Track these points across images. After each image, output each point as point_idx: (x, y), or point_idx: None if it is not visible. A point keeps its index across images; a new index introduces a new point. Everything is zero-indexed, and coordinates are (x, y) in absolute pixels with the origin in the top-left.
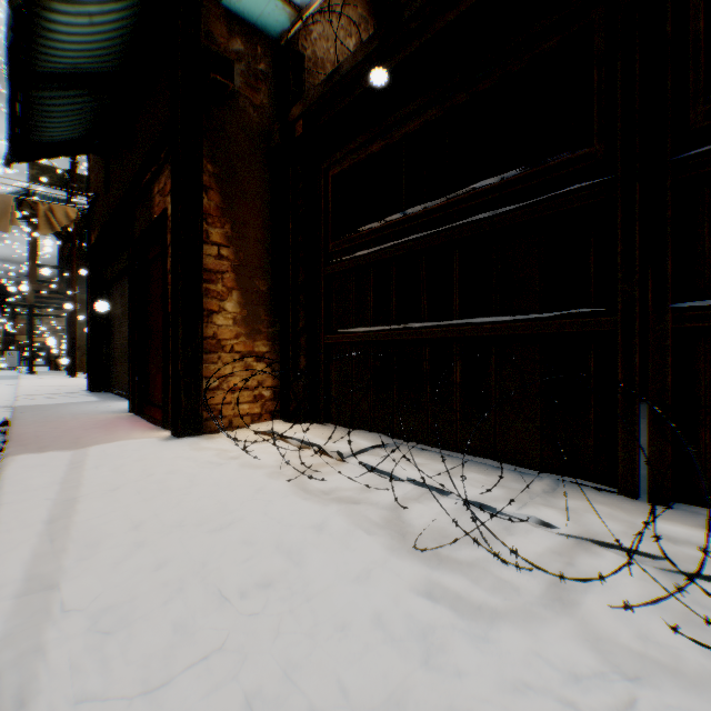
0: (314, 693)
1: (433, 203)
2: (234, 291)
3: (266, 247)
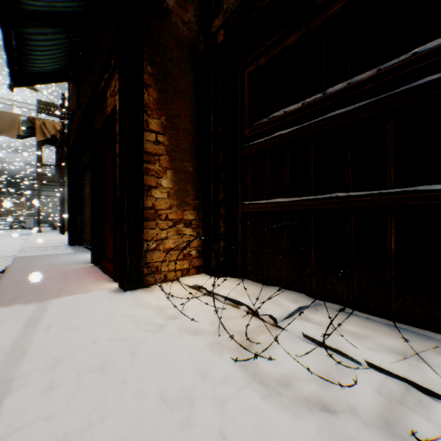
0: None
1: (359, 78)
2: (168, 170)
3: (192, 136)
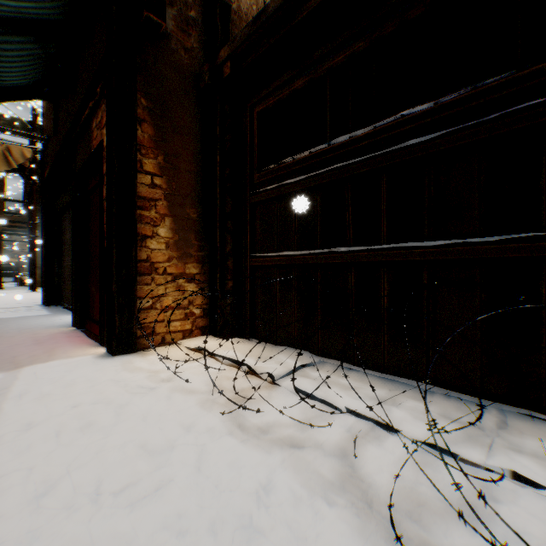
0: None
1: (359, 133)
2: (167, 218)
3: (196, 178)
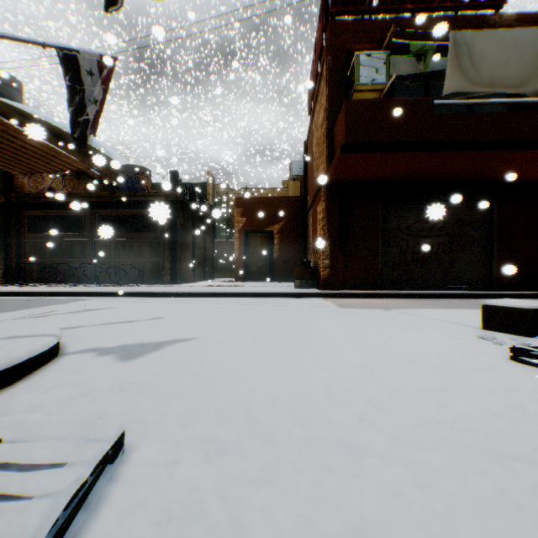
0: (41, 288)
1: (60, 233)
2: None
3: (1, 231)
